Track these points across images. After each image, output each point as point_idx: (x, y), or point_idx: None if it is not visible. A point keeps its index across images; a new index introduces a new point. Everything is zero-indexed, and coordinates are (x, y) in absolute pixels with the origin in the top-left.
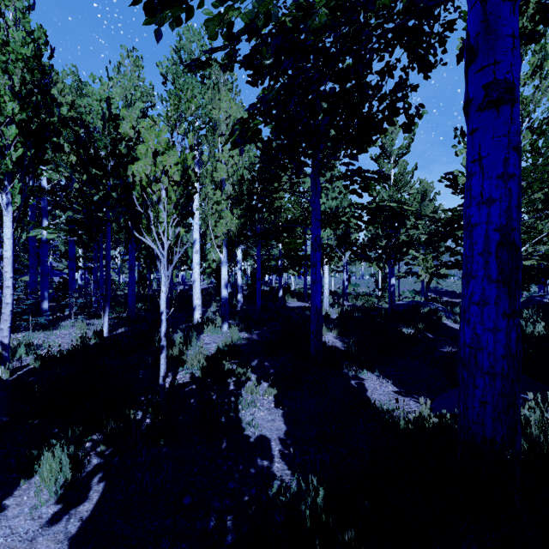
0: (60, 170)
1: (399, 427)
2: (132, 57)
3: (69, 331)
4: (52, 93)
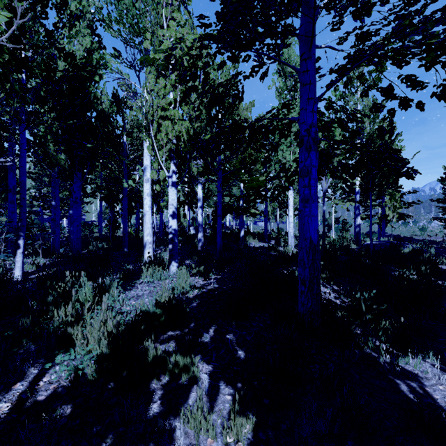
0: None
1: None
2: None
3: None
4: None
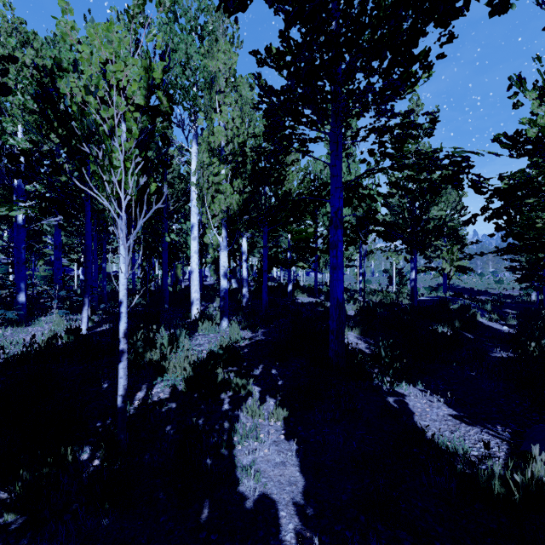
0: (30, 137)
1: (490, 490)
2: (123, 21)
3: (45, 328)
4: (28, 53)
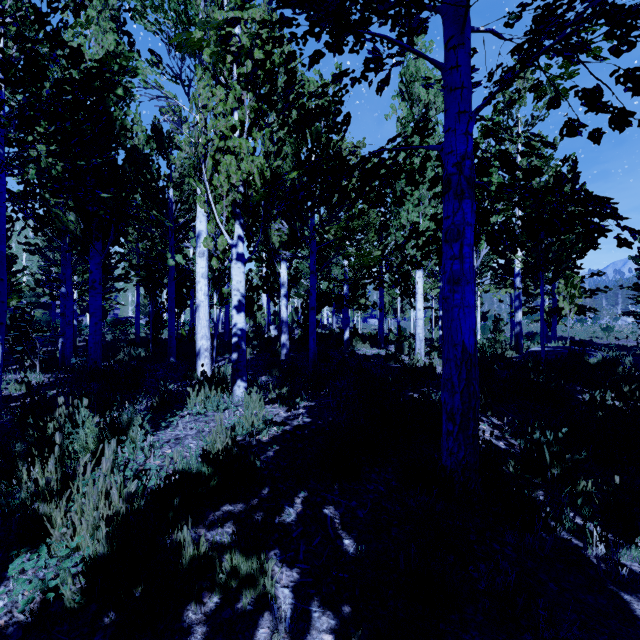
0: None
1: None
2: None
3: None
4: None
